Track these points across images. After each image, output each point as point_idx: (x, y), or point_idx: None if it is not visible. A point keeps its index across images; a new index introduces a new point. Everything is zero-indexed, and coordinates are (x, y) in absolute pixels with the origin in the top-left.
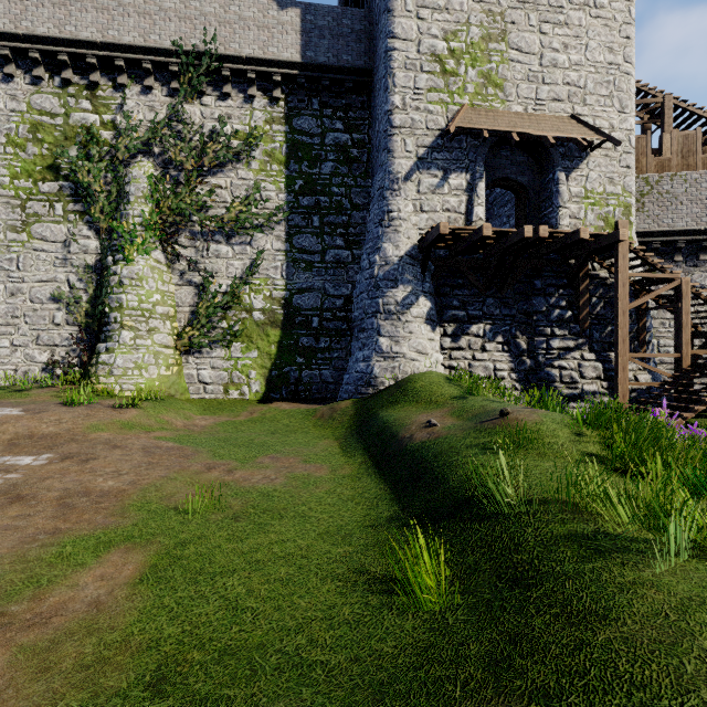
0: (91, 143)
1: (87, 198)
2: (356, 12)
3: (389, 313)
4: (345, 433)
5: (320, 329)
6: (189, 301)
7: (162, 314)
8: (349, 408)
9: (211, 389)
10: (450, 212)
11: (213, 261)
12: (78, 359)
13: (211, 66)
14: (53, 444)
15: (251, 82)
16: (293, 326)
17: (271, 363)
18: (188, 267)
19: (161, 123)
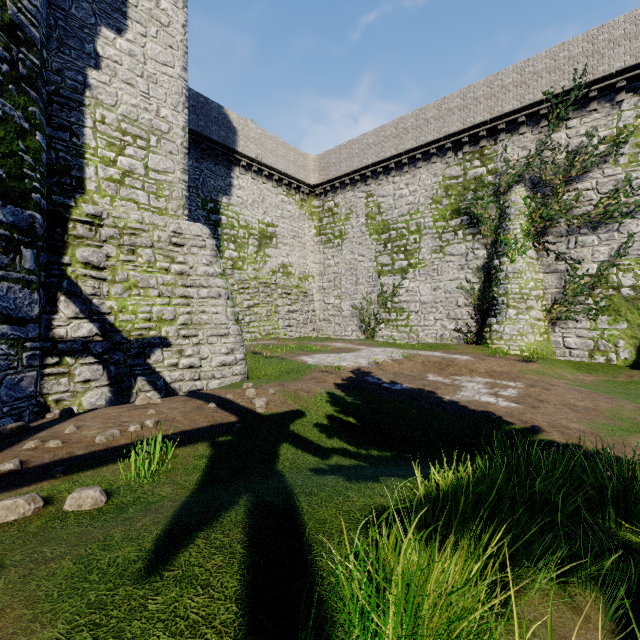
0: (481, 187)
1: (479, 224)
2: None
3: None
4: None
5: None
6: (555, 284)
7: (535, 296)
8: None
9: (576, 353)
10: None
11: (578, 250)
12: (472, 328)
13: (578, 96)
14: (512, 378)
15: (619, 90)
16: None
17: None
18: (556, 259)
19: (533, 156)
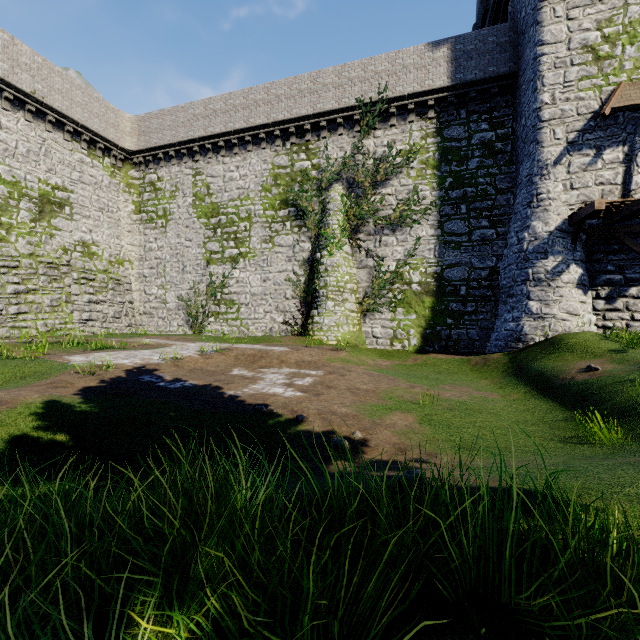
0: (306, 180)
1: (304, 216)
2: (501, 28)
3: (538, 280)
4: (501, 376)
5: (467, 296)
6: (366, 279)
7: (350, 289)
8: (501, 358)
9: (381, 342)
10: (603, 185)
11: (382, 249)
12: (299, 320)
13: (382, 109)
14: (317, 366)
15: (410, 111)
16: (443, 294)
17: (425, 324)
18: (366, 255)
19: (349, 157)
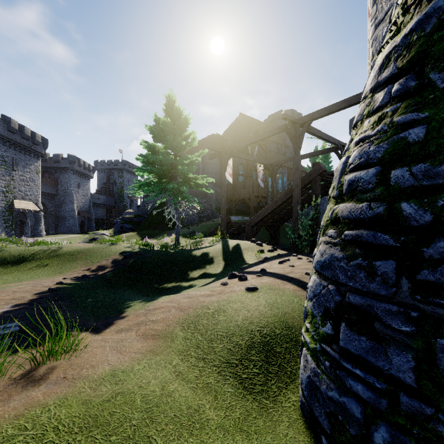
0: None
1: None
2: None
3: None
4: None
5: None
6: None
7: None
8: None
9: None
10: None
11: None
12: None
13: None
14: None
15: None
16: None
17: None
18: None
19: None
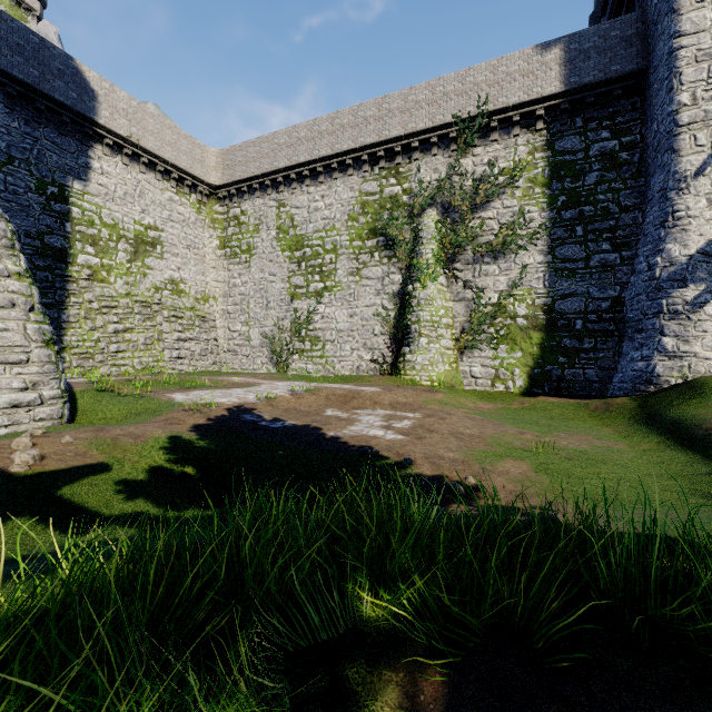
0: (396, 207)
1: (394, 246)
2: (626, 19)
3: (675, 313)
4: (628, 424)
5: (584, 331)
6: (463, 312)
7: (445, 324)
8: (627, 403)
9: (480, 382)
10: None
11: (482, 279)
12: (388, 358)
13: (482, 124)
14: (414, 408)
15: (515, 124)
16: (555, 329)
17: (533, 363)
18: (463, 287)
19: (444, 180)
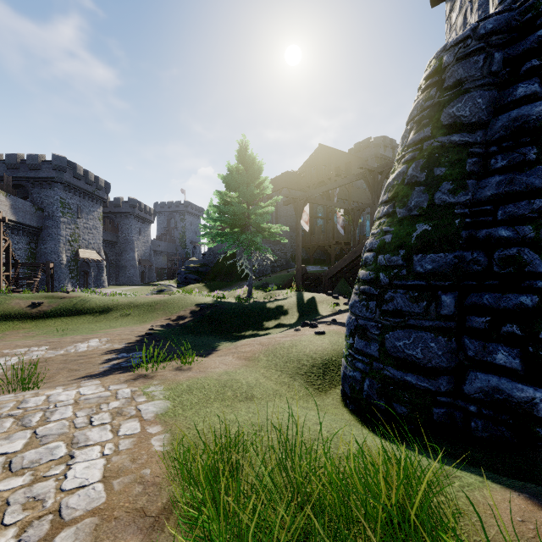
0: None
1: None
2: None
3: None
4: None
5: None
6: None
7: None
8: None
9: None
10: None
11: None
12: None
13: None
14: None
15: None
16: None
17: None
18: None
19: None
